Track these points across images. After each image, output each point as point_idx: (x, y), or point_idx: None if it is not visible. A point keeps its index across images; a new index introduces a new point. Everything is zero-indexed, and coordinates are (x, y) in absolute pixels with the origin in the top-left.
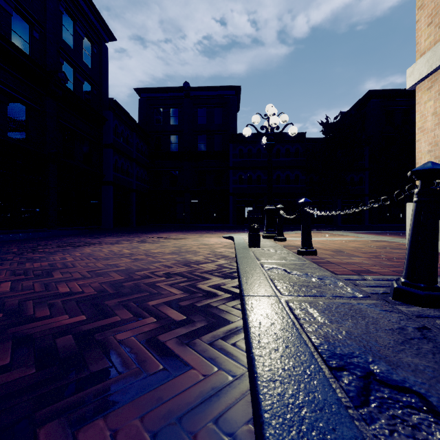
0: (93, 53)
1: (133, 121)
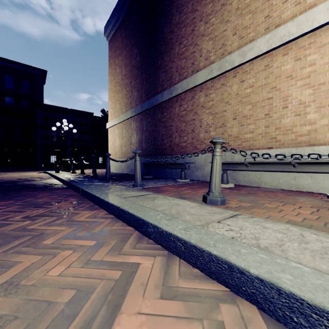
0: None
1: None
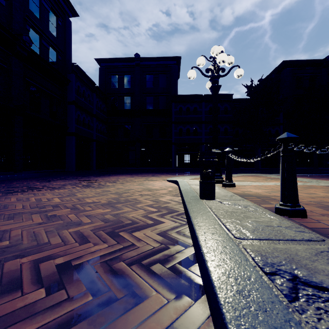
0: (58, 25)
1: (93, 84)
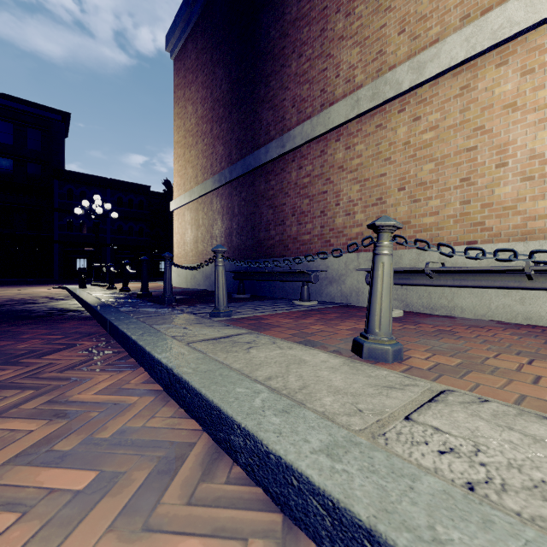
0: None
1: None
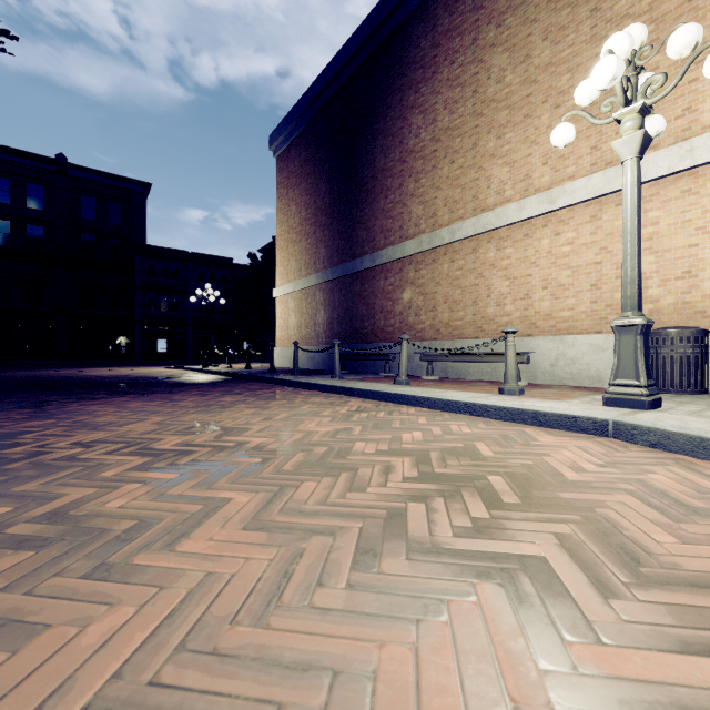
0: None
1: None
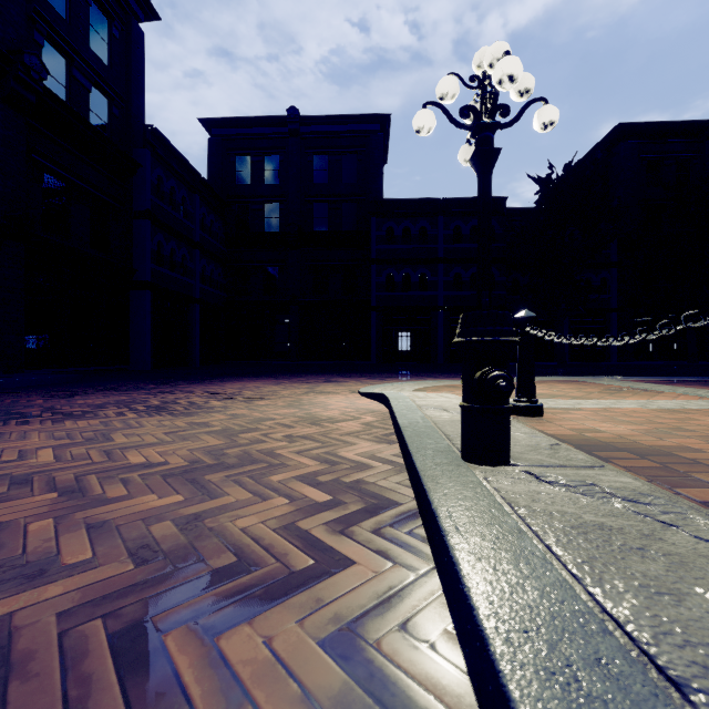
0: (113, 38)
1: (193, 173)
